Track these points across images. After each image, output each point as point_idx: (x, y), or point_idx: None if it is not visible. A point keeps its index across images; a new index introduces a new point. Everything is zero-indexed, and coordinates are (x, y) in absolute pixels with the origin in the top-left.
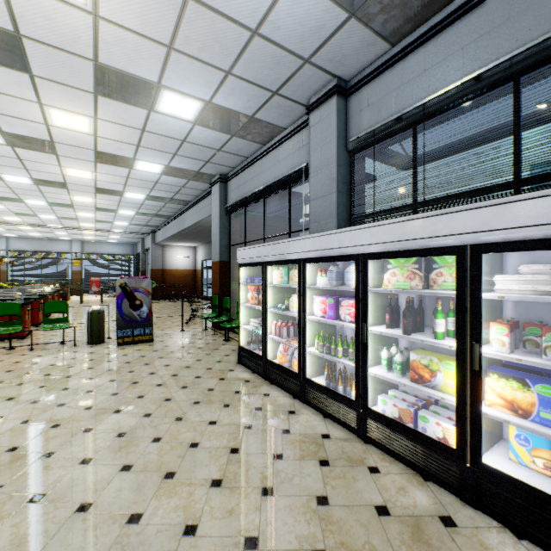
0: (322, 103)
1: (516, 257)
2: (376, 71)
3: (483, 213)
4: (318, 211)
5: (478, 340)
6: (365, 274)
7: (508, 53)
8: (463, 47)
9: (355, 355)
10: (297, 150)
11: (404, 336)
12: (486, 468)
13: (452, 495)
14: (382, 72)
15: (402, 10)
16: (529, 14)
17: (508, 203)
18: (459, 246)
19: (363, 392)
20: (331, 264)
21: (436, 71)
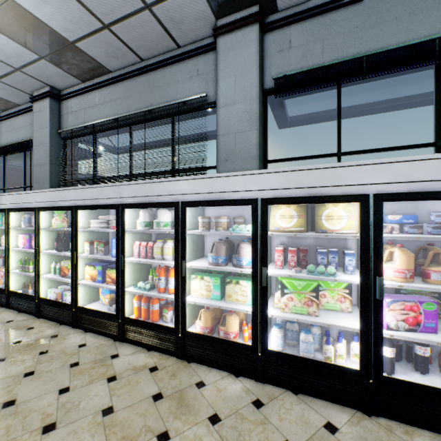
0: (41, 99)
1: (113, 212)
2: (76, 93)
3: (77, 192)
4: (39, 174)
5: (77, 250)
6: (39, 219)
7: (125, 113)
8: (111, 101)
9: (35, 268)
10: (29, 125)
11: (56, 253)
12: (79, 308)
13: (70, 327)
14: (78, 95)
15: (78, 67)
16: (131, 99)
17: (83, 189)
18: (72, 206)
19: (38, 289)
20: (26, 213)
21: (102, 107)
